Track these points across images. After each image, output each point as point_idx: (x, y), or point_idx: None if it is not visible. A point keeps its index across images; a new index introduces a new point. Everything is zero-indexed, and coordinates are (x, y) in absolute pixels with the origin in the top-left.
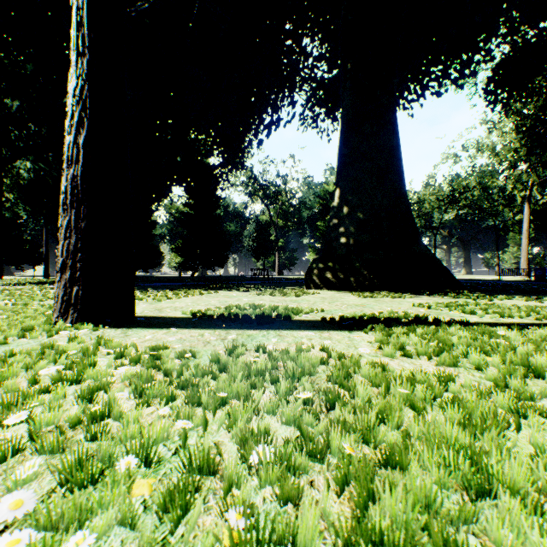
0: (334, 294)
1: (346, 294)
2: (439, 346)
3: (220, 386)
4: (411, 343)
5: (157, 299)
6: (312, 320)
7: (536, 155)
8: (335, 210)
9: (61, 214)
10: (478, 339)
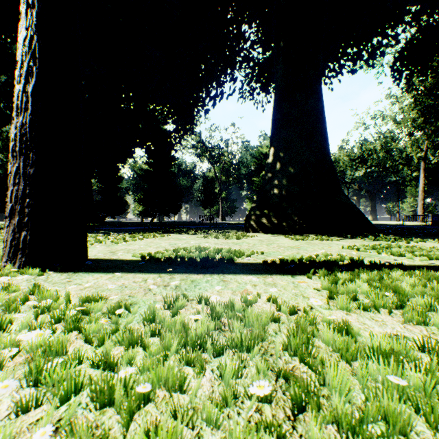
0: (270, 237)
1: (280, 237)
2: (398, 297)
3: (146, 365)
4: (360, 290)
5: (114, 242)
6: (254, 262)
7: (430, 123)
8: (270, 166)
9: (11, 160)
10: (427, 286)
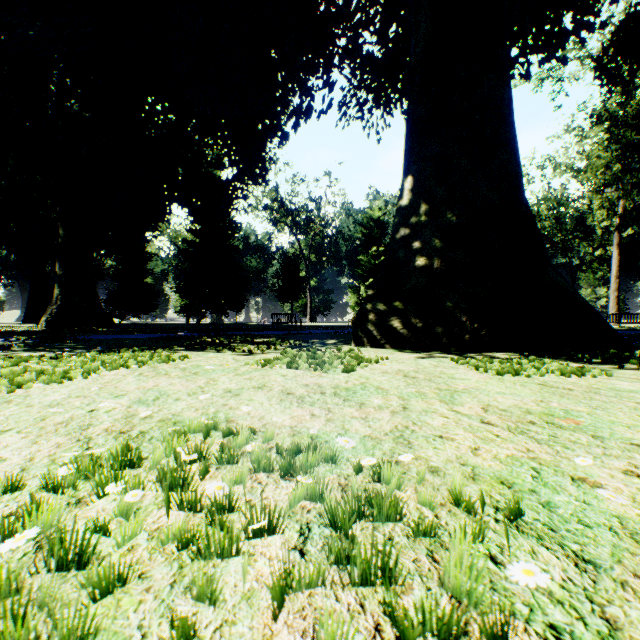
0: (418, 361)
1: (441, 361)
2: None
3: None
4: None
5: None
6: None
7: (632, 171)
8: (404, 213)
9: None
10: None
